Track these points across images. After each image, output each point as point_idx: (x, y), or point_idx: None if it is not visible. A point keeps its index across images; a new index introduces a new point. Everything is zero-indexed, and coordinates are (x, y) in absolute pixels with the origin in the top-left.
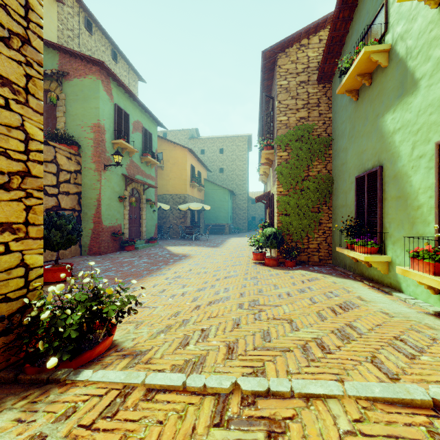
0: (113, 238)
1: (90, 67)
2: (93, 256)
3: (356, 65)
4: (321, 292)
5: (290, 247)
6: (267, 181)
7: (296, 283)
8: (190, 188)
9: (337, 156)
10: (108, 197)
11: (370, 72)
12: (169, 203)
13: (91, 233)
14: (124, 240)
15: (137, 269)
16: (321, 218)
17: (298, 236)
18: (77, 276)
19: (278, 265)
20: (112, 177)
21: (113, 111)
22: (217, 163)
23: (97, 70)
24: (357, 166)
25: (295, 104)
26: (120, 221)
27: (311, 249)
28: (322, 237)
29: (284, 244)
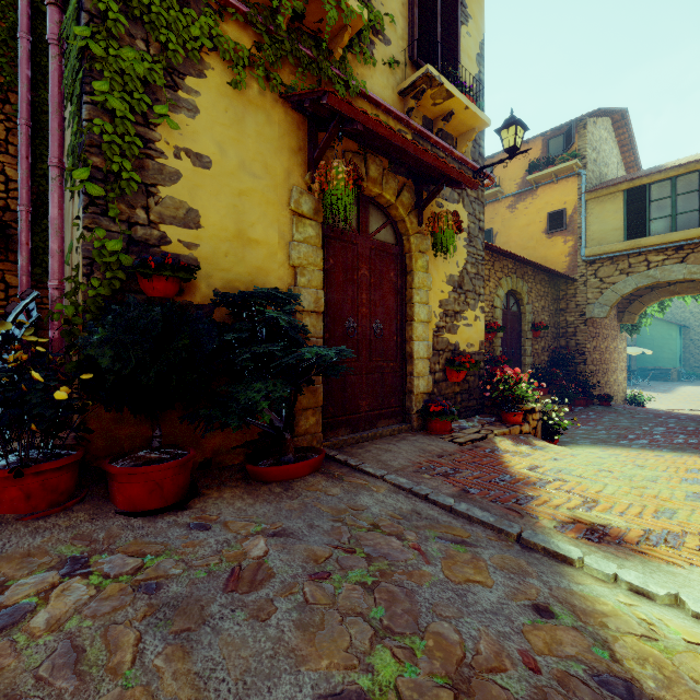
0: None
1: None
2: None
3: None
4: None
5: None
6: None
7: None
8: None
9: None
10: None
11: None
12: None
13: None
14: None
15: None
16: None
17: None
18: None
19: None
20: None
21: None
22: None
23: None
24: None
25: None
26: None
27: None
28: None
29: None
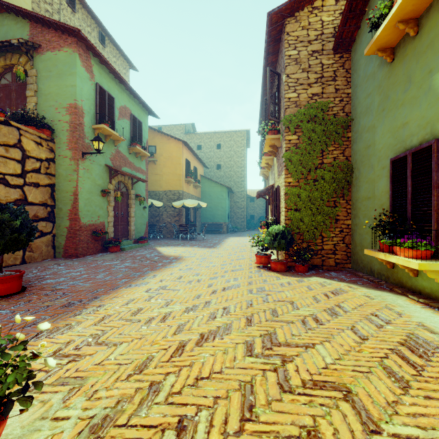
0: (94, 237)
1: (65, 38)
2: (68, 259)
3: (401, 4)
4: (361, 315)
5: (301, 249)
6: (268, 175)
7: (319, 298)
8: (185, 184)
9: (359, 138)
10: (87, 190)
11: (417, 17)
12: (162, 200)
13: (66, 232)
14: (108, 240)
15: (114, 276)
16: (338, 213)
17: (311, 236)
18: (32, 286)
19: (286, 269)
20: (93, 167)
21: (94, 91)
22: (214, 160)
23: (73, 41)
24: (391, 146)
25: (307, 78)
26: (103, 218)
27: (326, 250)
28: (338, 236)
29: (294, 245)
